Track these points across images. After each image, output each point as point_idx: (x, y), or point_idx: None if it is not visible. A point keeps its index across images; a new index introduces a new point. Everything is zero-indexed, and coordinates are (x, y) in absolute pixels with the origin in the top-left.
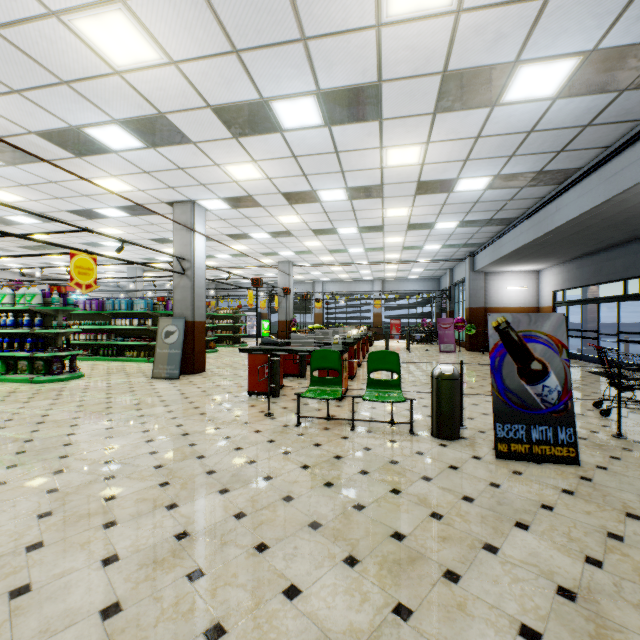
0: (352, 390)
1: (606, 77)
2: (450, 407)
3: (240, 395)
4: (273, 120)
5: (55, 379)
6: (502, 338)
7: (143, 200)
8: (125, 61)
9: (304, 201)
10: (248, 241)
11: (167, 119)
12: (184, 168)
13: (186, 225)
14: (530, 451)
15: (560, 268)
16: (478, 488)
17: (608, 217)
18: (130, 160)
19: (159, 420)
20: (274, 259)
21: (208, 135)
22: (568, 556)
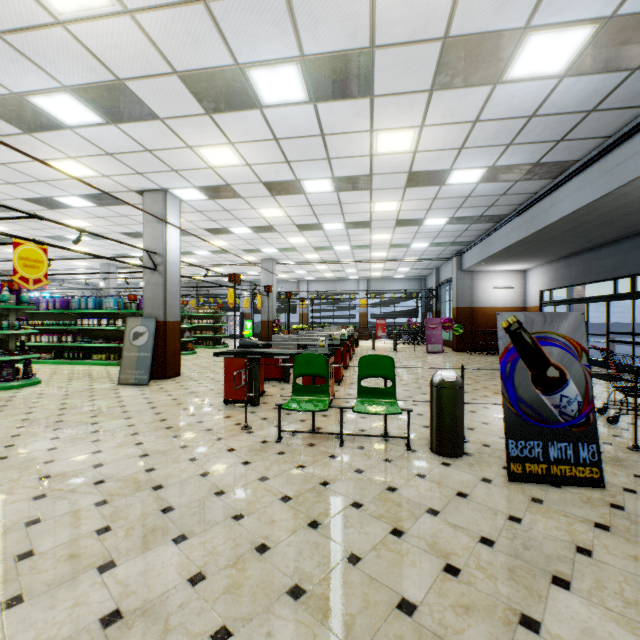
0: (339, 396)
1: (620, 52)
2: (453, 419)
3: (215, 404)
4: (251, 93)
5: (5, 387)
6: (513, 341)
7: (109, 188)
8: (68, 6)
9: (287, 192)
10: (228, 236)
11: (127, 87)
12: (152, 150)
13: (158, 216)
14: (548, 472)
15: (547, 267)
16: (496, 524)
17: (604, 213)
18: (89, 139)
19: (116, 437)
20: (257, 256)
21: (177, 110)
22: (632, 633)
